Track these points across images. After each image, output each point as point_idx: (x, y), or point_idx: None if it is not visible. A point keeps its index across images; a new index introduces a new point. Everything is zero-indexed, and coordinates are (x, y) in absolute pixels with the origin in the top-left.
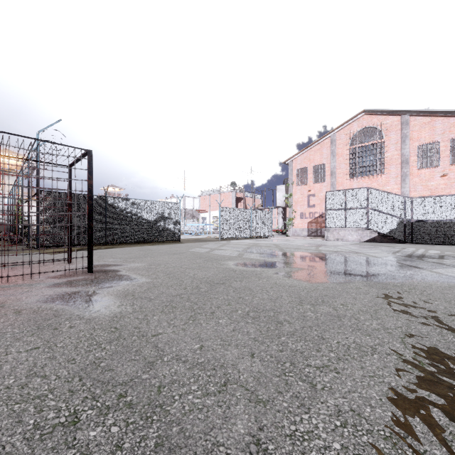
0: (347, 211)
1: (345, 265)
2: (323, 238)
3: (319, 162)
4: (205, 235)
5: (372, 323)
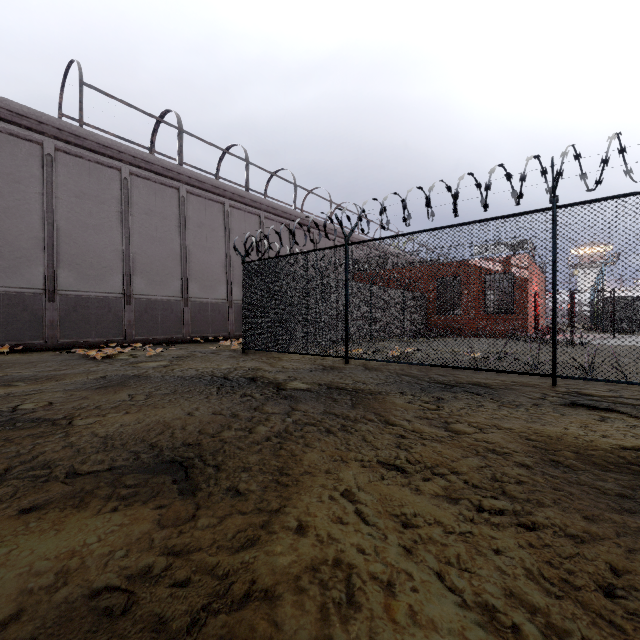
0: None
1: None
2: None
3: None
4: None
5: None
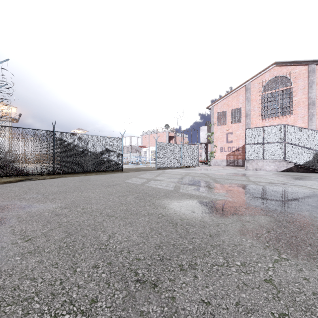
0: (265, 145)
1: None
2: (241, 168)
3: (236, 106)
4: (145, 165)
5: None
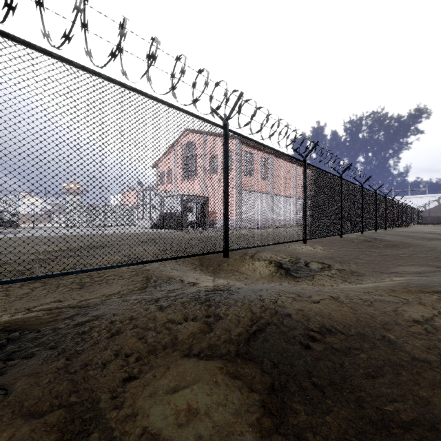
0: (144, 206)
1: None
2: None
3: (170, 167)
4: None
5: None
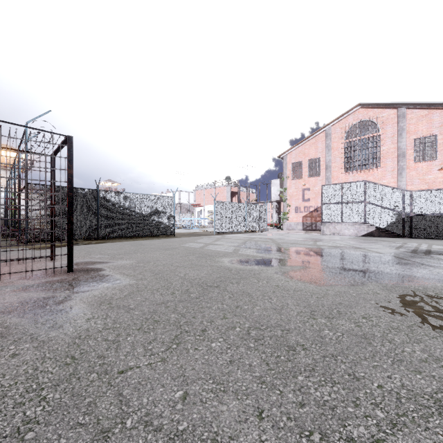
0: (343, 205)
1: (351, 263)
2: (319, 232)
3: (314, 156)
4: (199, 229)
5: (415, 350)
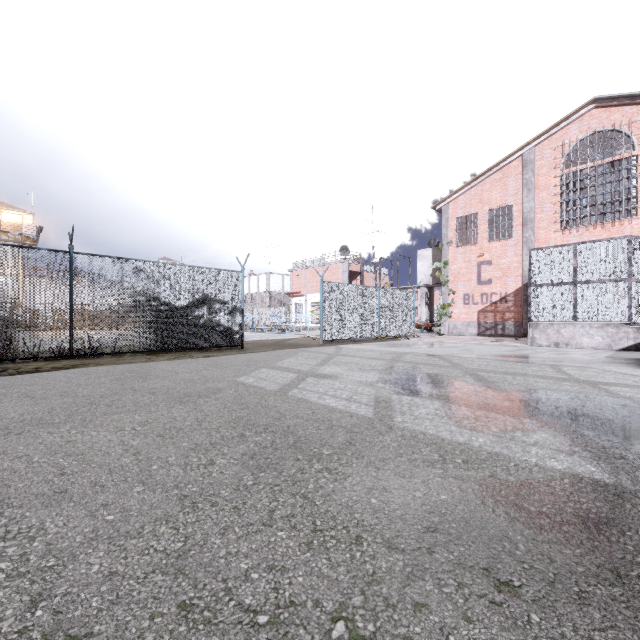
0: (579, 287)
1: None
2: (516, 340)
3: (500, 203)
4: (297, 333)
5: None
